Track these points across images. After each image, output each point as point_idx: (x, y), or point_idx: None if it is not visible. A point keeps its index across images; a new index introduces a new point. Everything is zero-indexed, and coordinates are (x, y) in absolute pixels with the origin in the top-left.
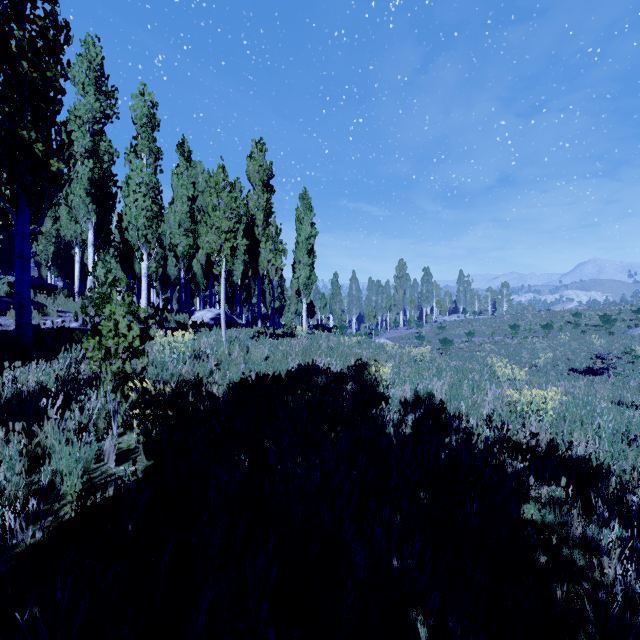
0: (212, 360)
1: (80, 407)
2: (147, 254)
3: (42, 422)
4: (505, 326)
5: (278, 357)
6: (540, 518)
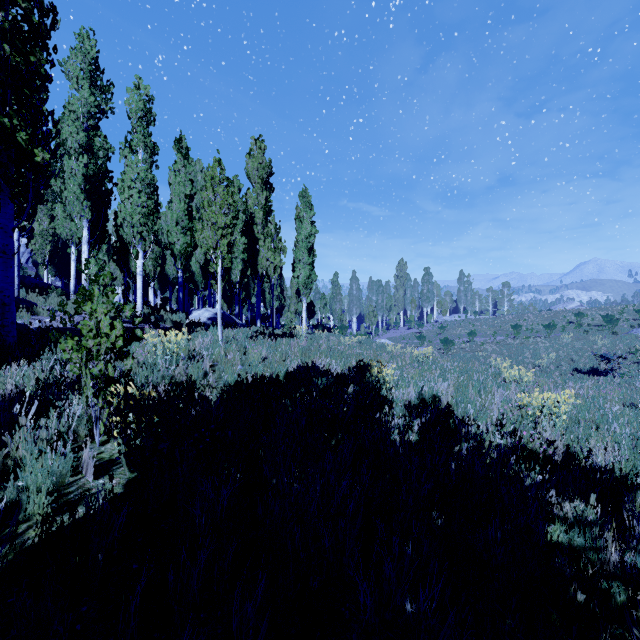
0: (207, 361)
1: (60, 413)
2: (143, 252)
3: (15, 430)
4: (506, 326)
5: (276, 358)
6: (566, 540)
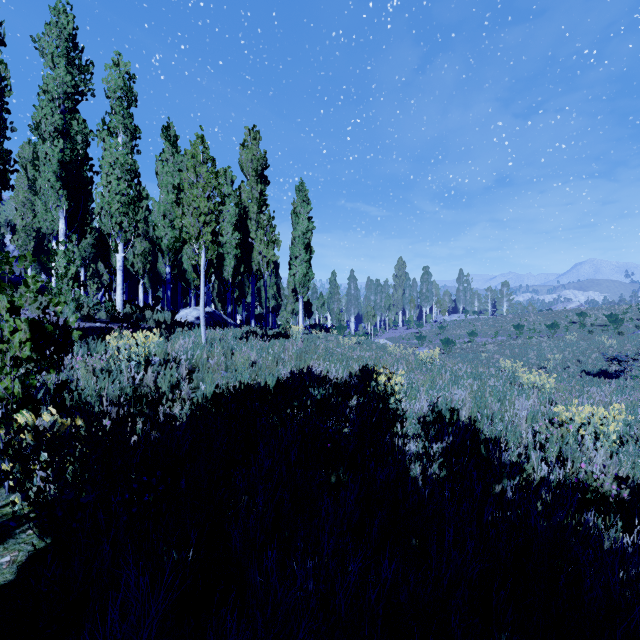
0: (183, 367)
1: None
2: (123, 245)
3: None
4: (507, 326)
5: (268, 362)
6: None
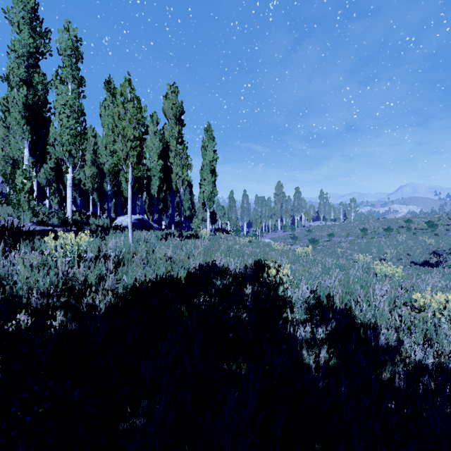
0: (111, 262)
1: None
2: (72, 167)
3: None
4: (355, 229)
5: (181, 257)
6: None
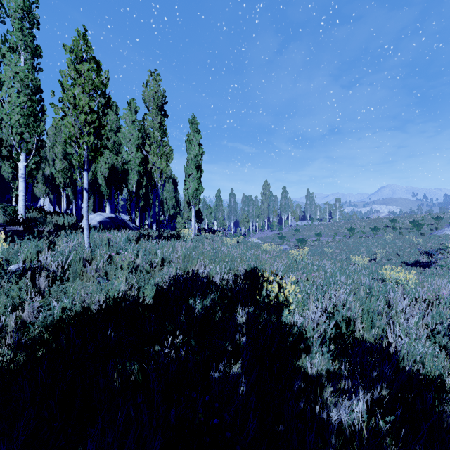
0: (42, 278)
1: None
2: (25, 154)
3: None
4: (342, 229)
5: (155, 264)
6: None
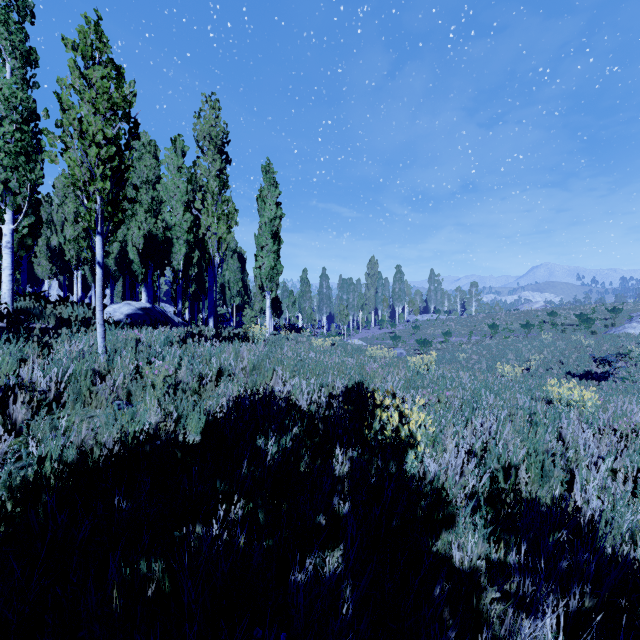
0: (19, 404)
1: None
2: (12, 213)
3: None
4: (480, 325)
5: (207, 379)
6: None
